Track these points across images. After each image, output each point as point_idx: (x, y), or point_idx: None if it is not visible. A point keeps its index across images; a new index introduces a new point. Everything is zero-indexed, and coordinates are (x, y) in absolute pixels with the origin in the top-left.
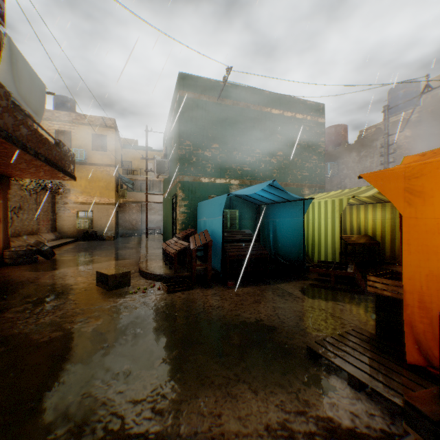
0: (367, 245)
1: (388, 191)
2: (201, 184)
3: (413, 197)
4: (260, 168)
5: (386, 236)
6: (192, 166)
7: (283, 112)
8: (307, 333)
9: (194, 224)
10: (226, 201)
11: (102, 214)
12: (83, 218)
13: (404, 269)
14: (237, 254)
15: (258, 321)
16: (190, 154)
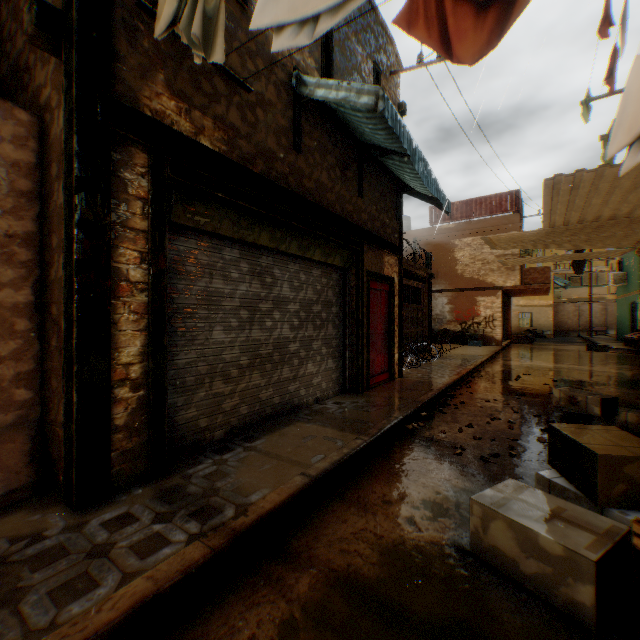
0: None
1: None
2: None
3: None
4: None
5: None
6: None
7: None
8: None
9: None
10: None
11: (539, 315)
12: (524, 319)
13: None
14: None
15: None
16: None
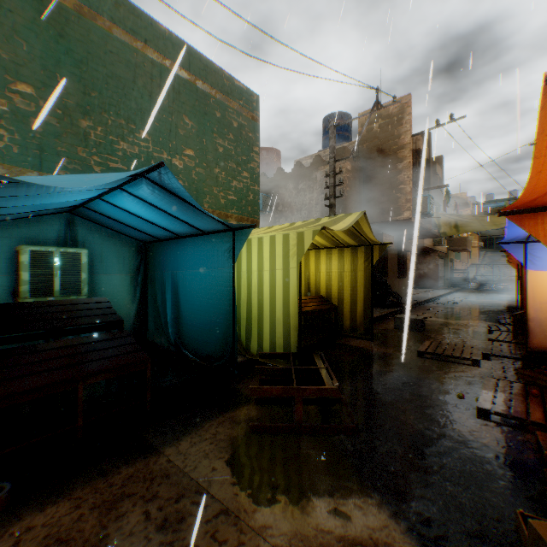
0: (324, 312)
1: None
2: None
3: None
4: None
5: (346, 297)
6: None
7: (195, 80)
8: None
9: None
10: (57, 228)
11: None
12: None
13: None
14: (29, 384)
15: None
16: None
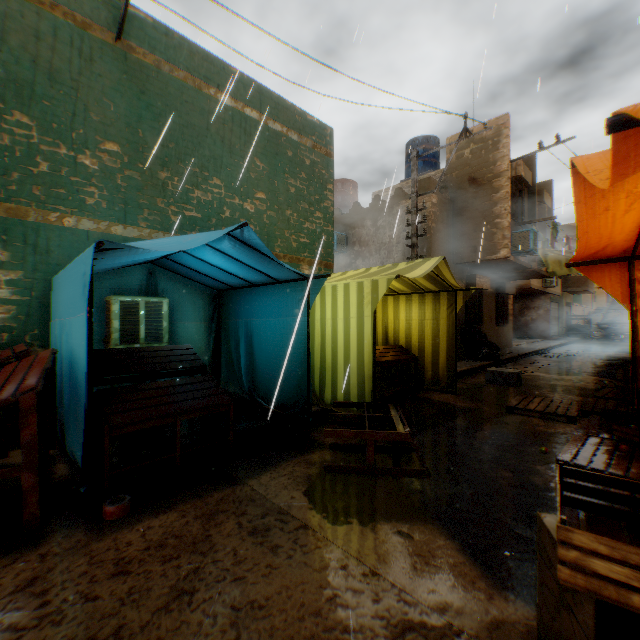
0: (403, 363)
1: None
2: (67, 232)
3: None
4: (223, 216)
5: (427, 347)
6: (37, 183)
7: (267, 120)
8: None
9: (44, 332)
10: (140, 279)
11: None
12: None
13: None
14: (141, 416)
15: None
16: (32, 150)
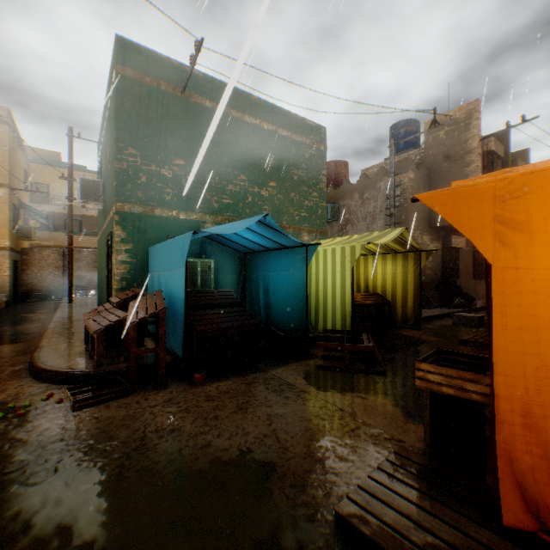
0: (378, 306)
1: (465, 222)
2: (155, 219)
3: (512, 232)
4: (247, 201)
5: (398, 294)
6: (139, 189)
7: (277, 129)
8: (327, 468)
9: (143, 281)
10: (196, 247)
11: None
12: None
13: (497, 357)
14: (210, 327)
15: (244, 453)
16: (137, 170)
